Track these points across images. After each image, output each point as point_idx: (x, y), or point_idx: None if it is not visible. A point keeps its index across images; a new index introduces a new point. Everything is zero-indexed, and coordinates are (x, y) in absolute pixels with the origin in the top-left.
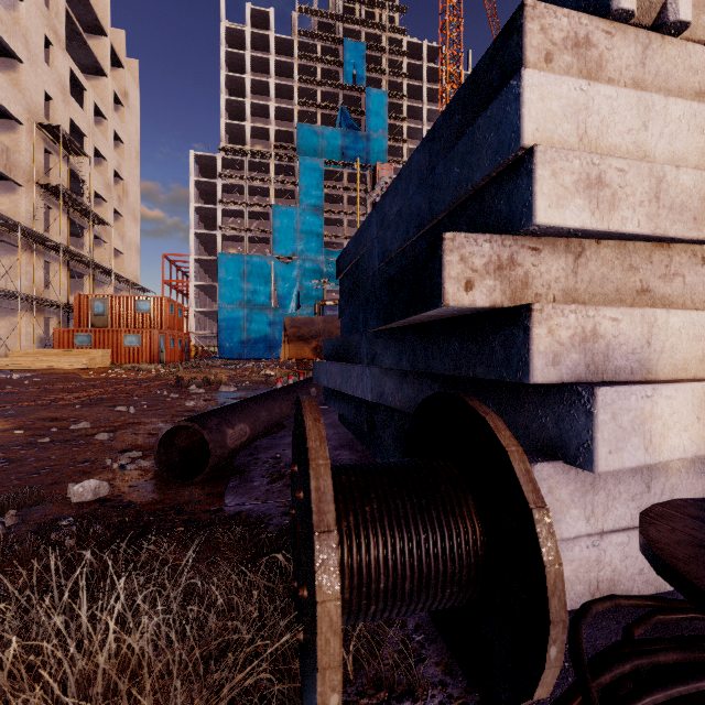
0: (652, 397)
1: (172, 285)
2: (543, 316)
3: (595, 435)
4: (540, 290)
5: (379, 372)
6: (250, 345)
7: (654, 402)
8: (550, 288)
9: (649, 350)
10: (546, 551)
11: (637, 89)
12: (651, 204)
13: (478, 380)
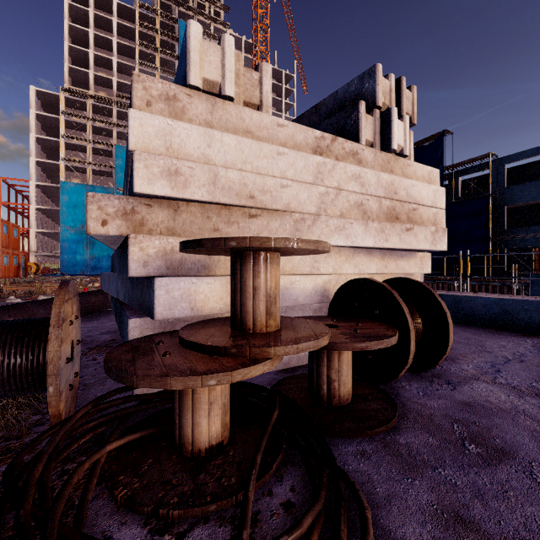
0: (197, 283)
1: (10, 207)
2: (137, 241)
3: (154, 301)
4: (152, 227)
5: (117, 278)
6: (93, 263)
7: (198, 285)
8: (158, 226)
9: (210, 260)
10: (51, 345)
11: (204, 127)
12: (210, 186)
13: (137, 278)
